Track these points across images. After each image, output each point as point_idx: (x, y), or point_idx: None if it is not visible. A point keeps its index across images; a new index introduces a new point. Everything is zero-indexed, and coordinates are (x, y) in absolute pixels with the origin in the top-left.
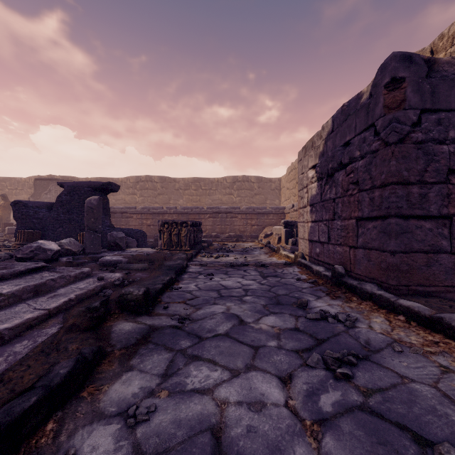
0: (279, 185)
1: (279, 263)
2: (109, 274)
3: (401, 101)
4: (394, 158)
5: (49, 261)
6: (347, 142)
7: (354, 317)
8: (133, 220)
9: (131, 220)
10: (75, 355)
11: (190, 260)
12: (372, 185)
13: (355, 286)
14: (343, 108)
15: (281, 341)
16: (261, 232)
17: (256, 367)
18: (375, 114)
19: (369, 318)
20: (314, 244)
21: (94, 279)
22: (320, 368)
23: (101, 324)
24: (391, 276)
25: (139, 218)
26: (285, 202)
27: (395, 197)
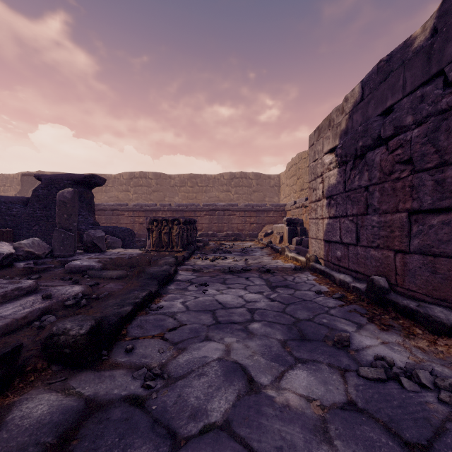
0: (278, 182)
1: (287, 267)
2: (64, 287)
3: None
4: None
5: None
6: (388, 109)
7: (448, 379)
8: (124, 218)
9: (122, 217)
10: None
11: (182, 264)
12: (441, 161)
13: (414, 311)
14: (381, 65)
15: (335, 448)
16: (261, 230)
17: None
18: (446, 55)
19: None
20: (333, 245)
21: (36, 298)
22: None
23: None
24: None
25: (131, 216)
26: (285, 199)
27: None
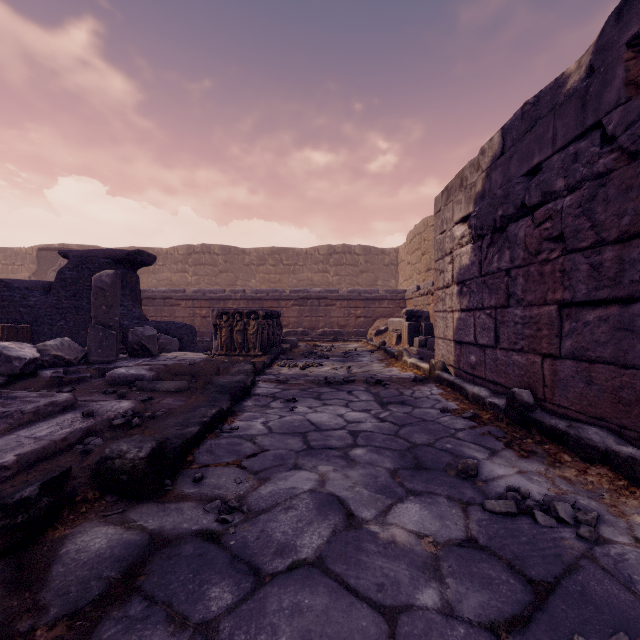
0: (395, 259)
1: (405, 378)
2: (109, 402)
3: None
4: None
5: (19, 378)
6: (534, 167)
7: (592, 512)
8: (180, 309)
9: (177, 308)
10: None
11: (261, 372)
12: (598, 239)
13: (563, 432)
14: (526, 109)
15: (446, 586)
16: (371, 326)
17: None
18: (604, 102)
19: (622, 514)
20: (466, 347)
21: (75, 416)
22: None
23: (40, 535)
24: None
25: (190, 306)
26: (405, 283)
27: None
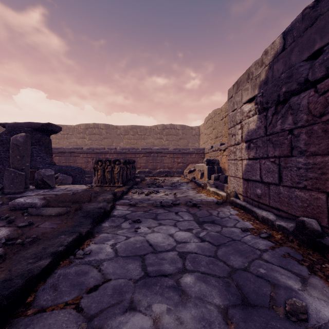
0: (198, 132)
1: (210, 201)
2: None
3: None
4: None
5: None
6: (316, 52)
7: None
8: (80, 159)
9: (78, 158)
10: None
11: (120, 198)
12: None
13: None
14: (306, 12)
15: None
16: (186, 168)
17: None
18: None
19: None
20: (252, 183)
21: None
22: None
23: None
24: None
25: (85, 157)
26: (203, 144)
27: None
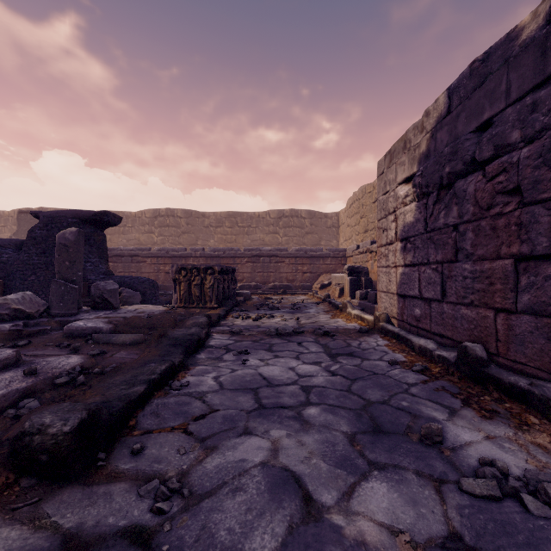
0: (336, 222)
1: (350, 329)
2: (57, 358)
3: None
4: None
5: None
6: (485, 123)
7: None
8: (146, 266)
9: (143, 265)
10: None
11: (216, 324)
12: None
13: (525, 391)
14: (475, 66)
15: None
16: (316, 281)
17: None
18: None
19: None
20: (410, 301)
21: (15, 374)
22: None
23: None
24: None
25: (155, 263)
26: (345, 243)
27: None
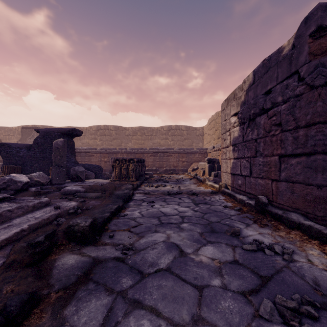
0: (202, 132)
1: (207, 192)
2: (66, 202)
3: (326, 47)
4: (320, 99)
5: (20, 191)
6: (268, 90)
7: (290, 249)
8: (94, 158)
9: (92, 157)
10: (4, 303)
11: (136, 189)
12: (296, 125)
13: (280, 215)
14: (264, 62)
15: (224, 278)
16: (190, 166)
17: (204, 320)
18: (299, 62)
19: (304, 250)
20: (236, 176)
21: (51, 208)
22: (277, 322)
23: (45, 258)
24: (318, 208)
25: (98, 156)
26: (207, 144)
27: (322, 136)
